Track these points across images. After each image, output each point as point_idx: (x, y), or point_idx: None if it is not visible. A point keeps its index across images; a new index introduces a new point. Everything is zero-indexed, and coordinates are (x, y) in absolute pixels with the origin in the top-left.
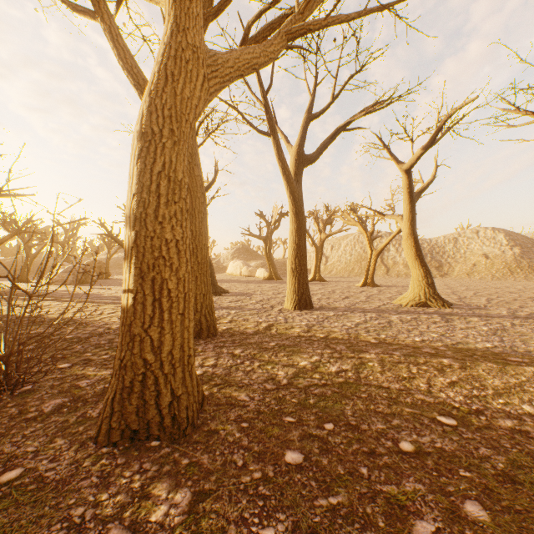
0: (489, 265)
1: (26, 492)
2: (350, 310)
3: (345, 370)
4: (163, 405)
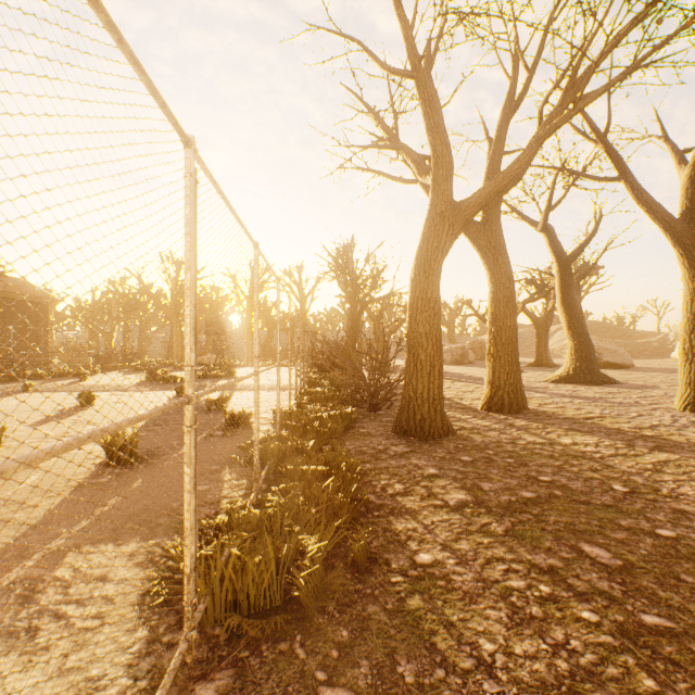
0: None
1: (364, 434)
2: None
3: (597, 452)
4: (416, 420)
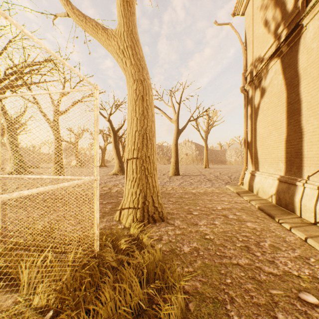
0: (187, 159)
1: None
2: None
3: None
4: None
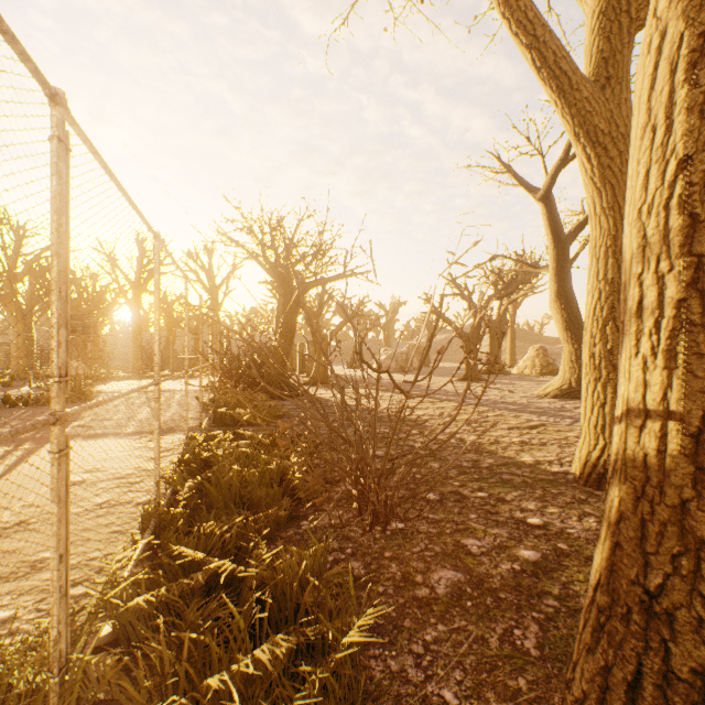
0: None
1: None
2: None
3: None
4: None
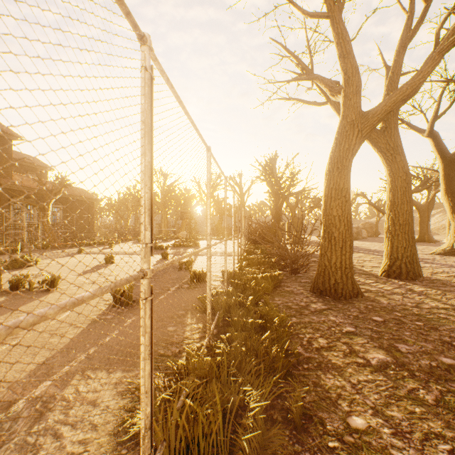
0: None
1: (288, 292)
2: None
3: None
4: (331, 283)
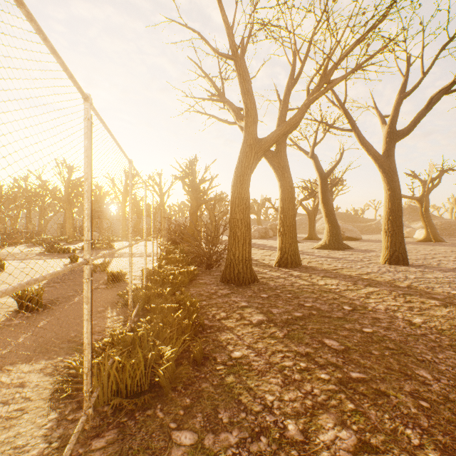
0: None
1: (202, 283)
2: (448, 270)
3: (337, 289)
4: (235, 273)
